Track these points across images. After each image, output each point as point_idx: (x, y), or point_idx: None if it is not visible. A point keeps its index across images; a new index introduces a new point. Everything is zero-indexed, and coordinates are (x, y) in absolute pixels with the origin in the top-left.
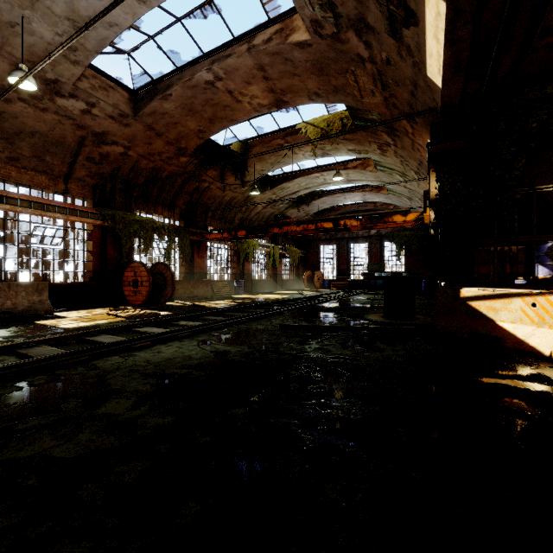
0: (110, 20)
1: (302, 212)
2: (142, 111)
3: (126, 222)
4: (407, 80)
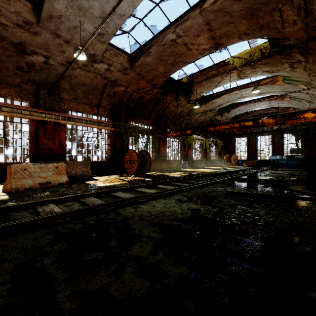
0: (121, 13)
1: (224, 117)
2: (134, 64)
3: (126, 128)
4: None
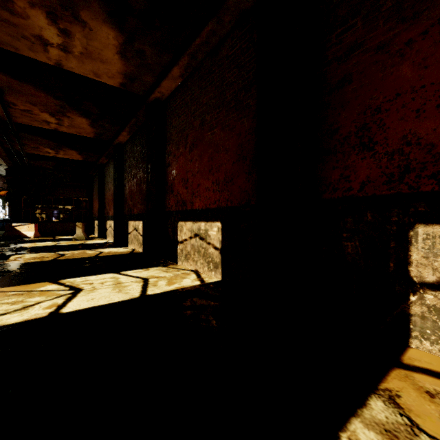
0: None
1: None
2: None
3: None
4: None
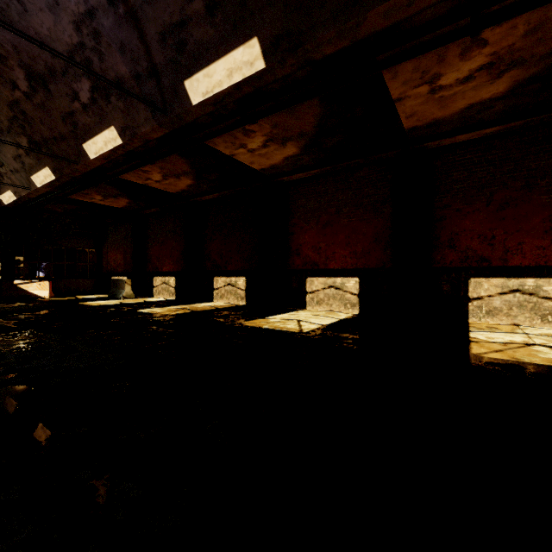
0: None
1: None
2: None
3: None
4: None
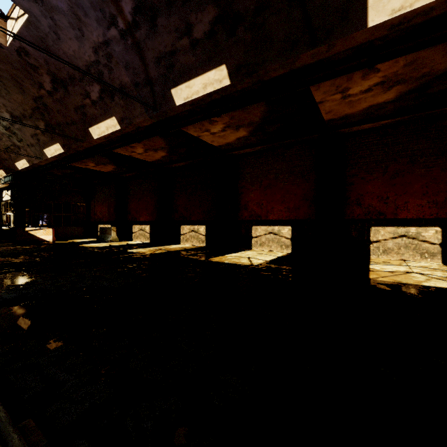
0: None
1: None
2: None
3: None
4: (3, 156)
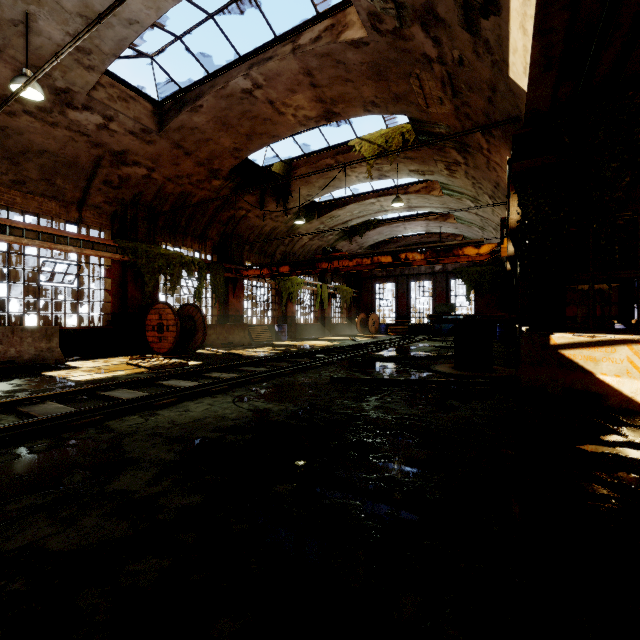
0: (129, 16)
1: (355, 244)
2: (168, 125)
3: (150, 256)
4: (483, 84)
